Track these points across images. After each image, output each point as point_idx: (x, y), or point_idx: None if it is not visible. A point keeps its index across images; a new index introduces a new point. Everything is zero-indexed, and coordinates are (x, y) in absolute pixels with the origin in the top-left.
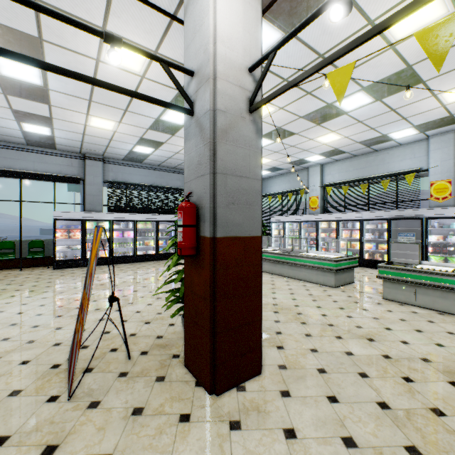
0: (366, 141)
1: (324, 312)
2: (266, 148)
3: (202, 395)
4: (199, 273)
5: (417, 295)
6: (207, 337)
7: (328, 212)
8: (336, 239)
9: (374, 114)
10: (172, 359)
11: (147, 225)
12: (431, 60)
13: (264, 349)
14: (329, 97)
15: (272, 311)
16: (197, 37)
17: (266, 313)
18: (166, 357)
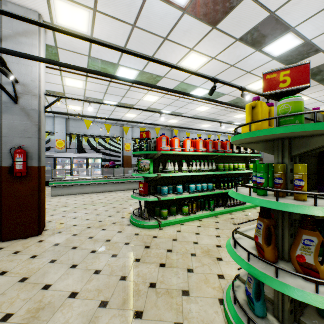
0: None
1: None
2: None
3: (35, 237)
4: (25, 184)
5: (67, 190)
6: (36, 211)
7: None
8: None
9: None
10: None
11: None
12: (107, 131)
13: None
14: None
15: None
16: (23, 66)
17: None
18: None
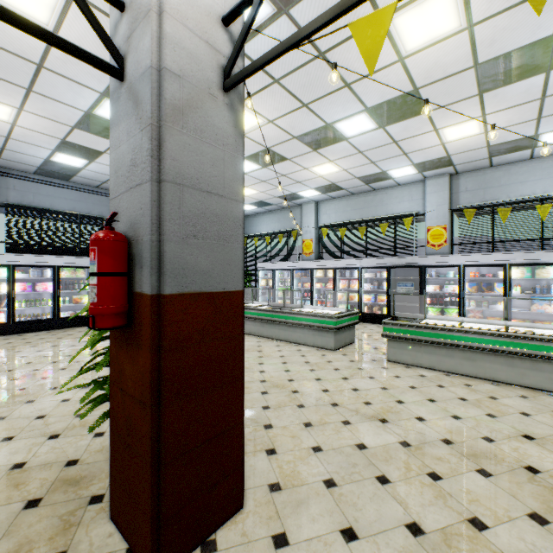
0: (365, 177)
1: (325, 386)
2: (252, 175)
3: None
4: (133, 357)
5: (424, 355)
6: (147, 473)
7: (323, 259)
8: (336, 291)
9: (376, 145)
10: (88, 507)
11: (78, 272)
12: None
13: (247, 458)
14: (329, 115)
15: (259, 392)
16: None
17: (251, 397)
18: (76, 505)
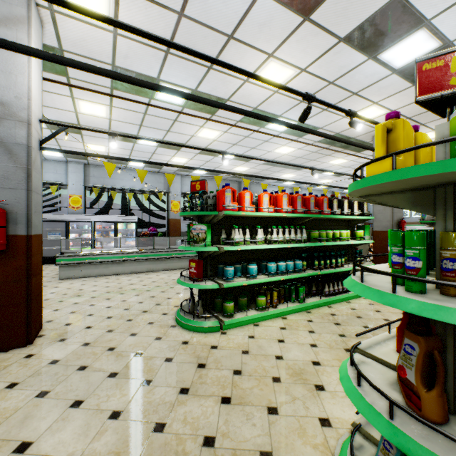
0: None
1: None
2: None
3: (21, 350)
4: (6, 264)
5: (83, 270)
6: (23, 307)
7: None
8: None
9: None
10: None
11: None
12: (140, 180)
13: None
14: None
15: None
16: (1, 74)
17: None
18: None
